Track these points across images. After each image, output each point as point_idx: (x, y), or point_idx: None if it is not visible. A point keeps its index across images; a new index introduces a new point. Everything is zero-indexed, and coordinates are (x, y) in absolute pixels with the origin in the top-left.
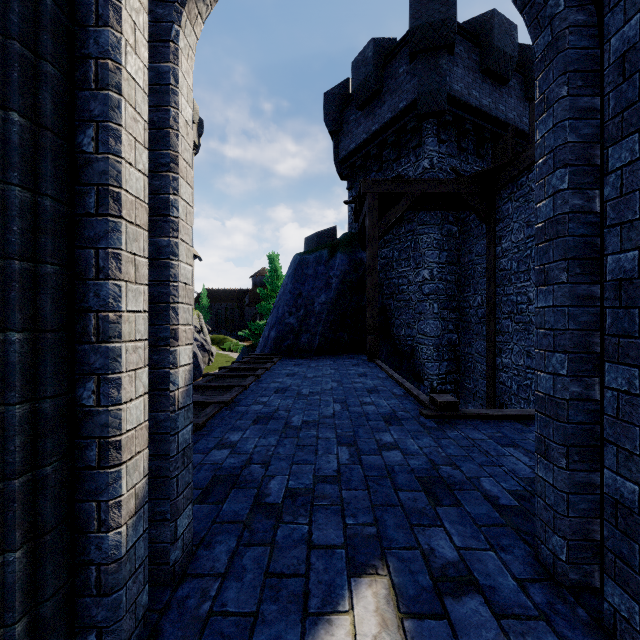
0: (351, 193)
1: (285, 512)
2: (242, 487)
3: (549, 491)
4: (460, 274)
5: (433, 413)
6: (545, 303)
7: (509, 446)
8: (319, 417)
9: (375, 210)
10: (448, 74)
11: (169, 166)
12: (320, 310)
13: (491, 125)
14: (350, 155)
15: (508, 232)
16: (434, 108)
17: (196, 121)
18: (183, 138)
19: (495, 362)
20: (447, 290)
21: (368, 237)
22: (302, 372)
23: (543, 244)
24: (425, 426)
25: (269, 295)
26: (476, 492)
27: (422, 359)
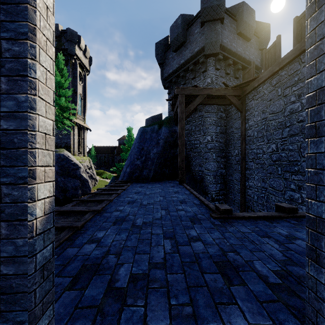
0: (170, 96)
1: (128, 295)
2: (100, 274)
3: (320, 288)
4: (226, 138)
5: (218, 216)
6: (316, 150)
7: (265, 237)
8: (152, 219)
9: (183, 104)
10: (220, 34)
11: (27, 35)
12: (153, 157)
13: (242, 62)
14: (169, 76)
15: (252, 116)
16: (213, 51)
17: (88, 57)
18: (42, 17)
19: (245, 184)
20: (220, 147)
21: (179, 118)
22: (143, 191)
23: (314, 107)
24: (214, 224)
25: (127, 149)
26: (253, 273)
27: (207, 183)
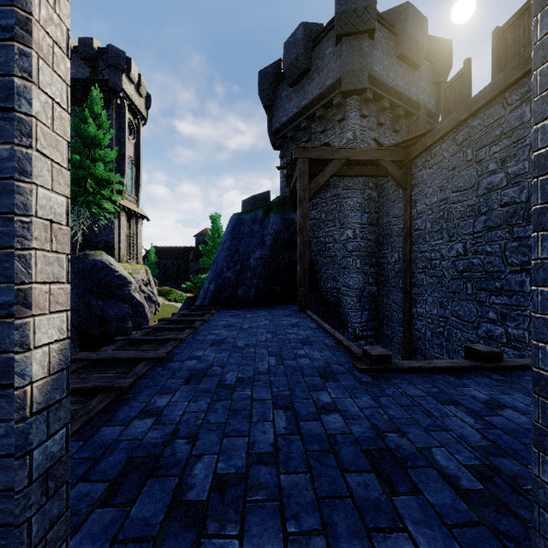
0: (283, 161)
1: (210, 516)
2: (160, 475)
3: None
4: (379, 234)
5: (367, 367)
6: None
7: (449, 404)
8: (254, 373)
9: (305, 174)
10: (369, 56)
11: (12, 31)
12: (255, 265)
13: (405, 104)
14: (282, 127)
15: (423, 196)
16: (357, 86)
17: (144, 95)
18: None
19: (411, 311)
20: (368, 248)
21: (299, 199)
22: (238, 323)
23: None
24: (361, 381)
25: (210, 252)
26: (432, 470)
27: (346, 309)
